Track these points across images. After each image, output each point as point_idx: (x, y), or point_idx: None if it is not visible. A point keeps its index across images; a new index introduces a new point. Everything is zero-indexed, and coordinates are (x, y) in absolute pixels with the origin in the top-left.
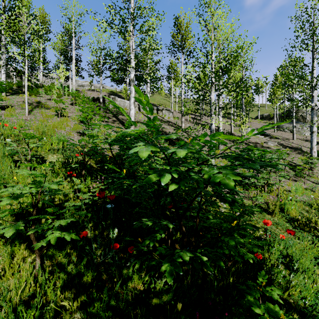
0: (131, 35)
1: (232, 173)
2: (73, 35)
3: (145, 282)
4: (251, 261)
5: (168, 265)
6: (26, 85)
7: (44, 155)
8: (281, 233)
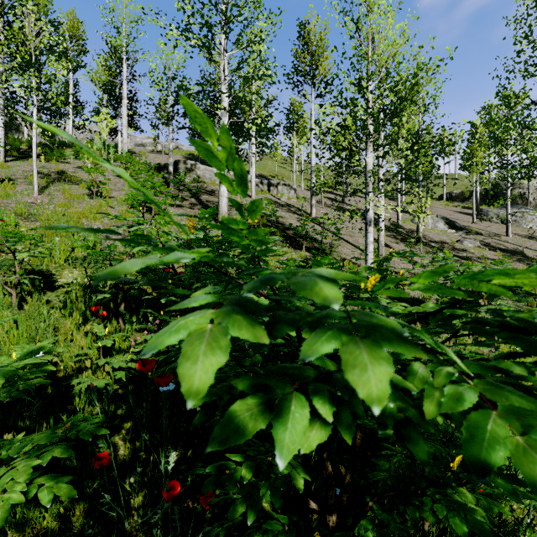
0: (222, 52)
1: (536, 410)
2: (124, 57)
3: None
4: None
5: None
6: (34, 142)
7: (54, 270)
8: None
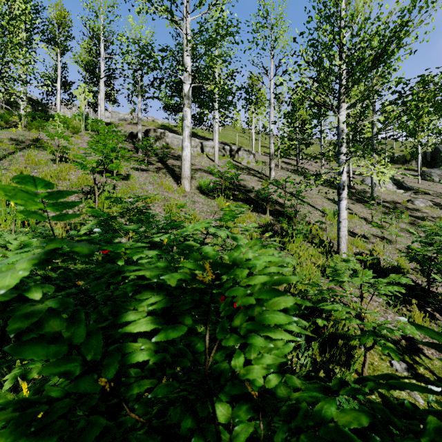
0: (184, 16)
1: None
2: (101, 38)
3: None
4: None
5: None
6: None
7: None
8: None
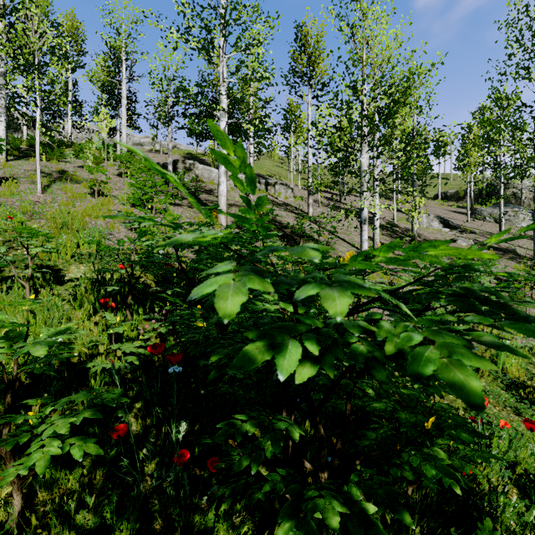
0: (221, 54)
1: (461, 344)
2: (123, 58)
3: (242, 534)
4: (459, 492)
5: (290, 527)
6: (37, 142)
7: (62, 266)
8: (497, 411)
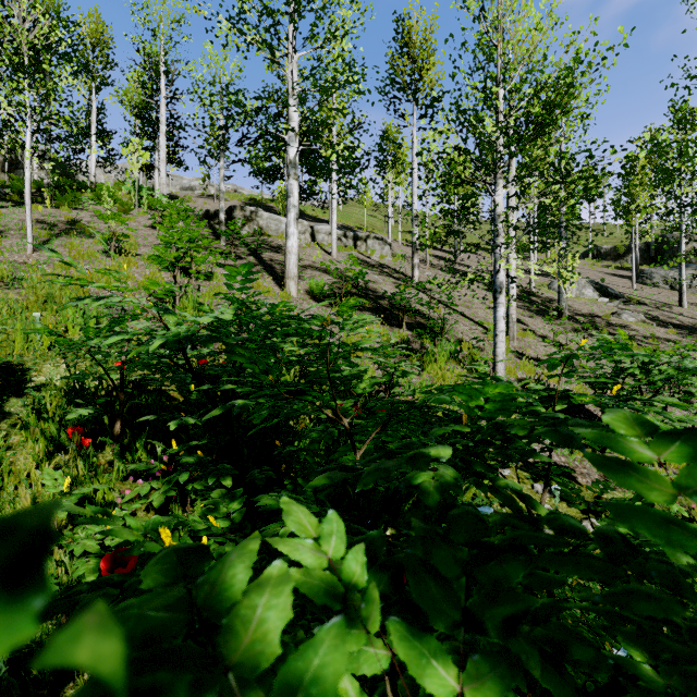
0: (289, 52)
1: None
2: (162, 69)
3: None
4: None
5: None
6: (27, 179)
7: (31, 362)
8: None
